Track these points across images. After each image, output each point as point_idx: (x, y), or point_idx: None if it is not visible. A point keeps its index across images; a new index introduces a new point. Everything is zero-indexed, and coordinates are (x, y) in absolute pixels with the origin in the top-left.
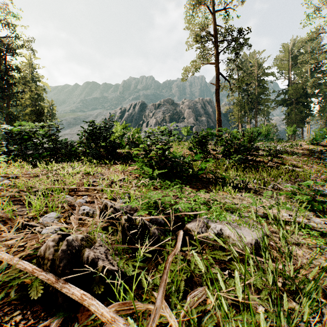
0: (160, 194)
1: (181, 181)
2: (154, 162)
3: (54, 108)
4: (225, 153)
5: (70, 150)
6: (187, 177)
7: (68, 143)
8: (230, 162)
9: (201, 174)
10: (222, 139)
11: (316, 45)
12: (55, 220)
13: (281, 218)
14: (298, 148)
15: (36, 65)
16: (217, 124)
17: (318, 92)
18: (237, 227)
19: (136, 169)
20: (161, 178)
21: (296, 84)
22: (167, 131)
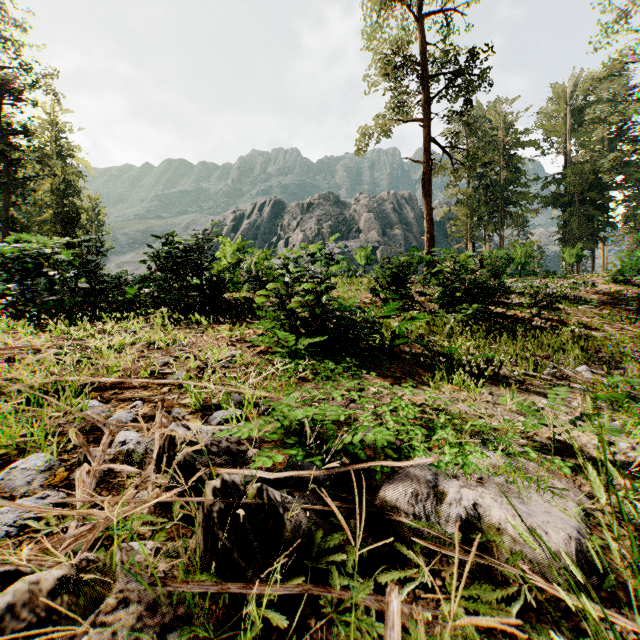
0: (314, 409)
1: (357, 360)
2: (300, 319)
3: (101, 210)
4: (445, 299)
5: (127, 295)
6: (369, 352)
7: (122, 280)
8: (457, 319)
9: (399, 346)
10: (439, 272)
11: (619, 88)
12: (39, 478)
13: (594, 454)
14: (588, 291)
15: (65, 124)
16: (427, 243)
17: (624, 180)
18: (510, 490)
19: (262, 334)
20: (315, 354)
21: (580, 163)
22: (328, 254)
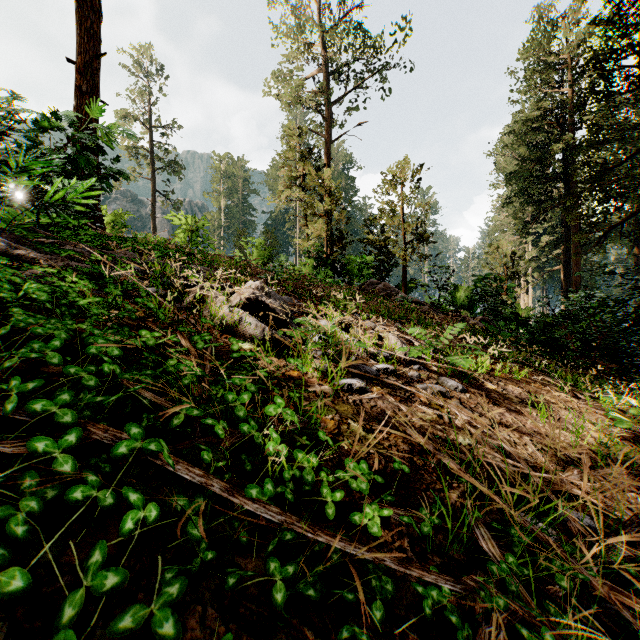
0: None
1: None
2: None
3: None
4: None
5: None
6: None
7: None
8: None
9: None
10: None
11: None
12: None
13: None
14: None
15: None
16: None
17: None
18: None
19: None
20: None
21: None
22: None
